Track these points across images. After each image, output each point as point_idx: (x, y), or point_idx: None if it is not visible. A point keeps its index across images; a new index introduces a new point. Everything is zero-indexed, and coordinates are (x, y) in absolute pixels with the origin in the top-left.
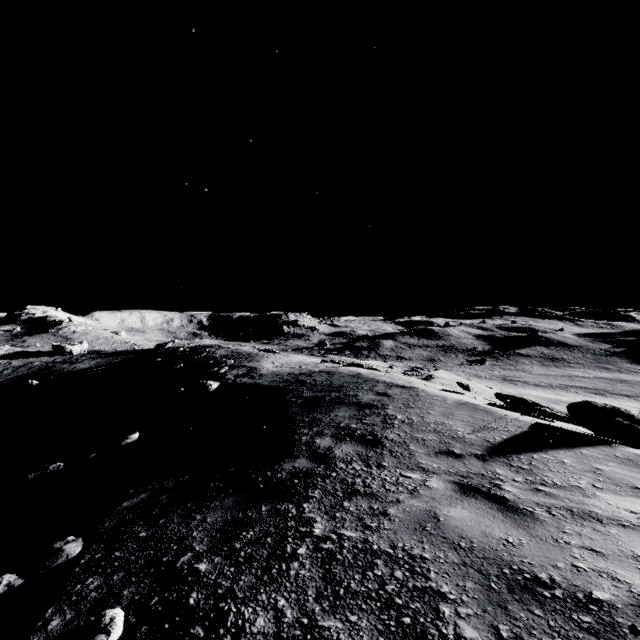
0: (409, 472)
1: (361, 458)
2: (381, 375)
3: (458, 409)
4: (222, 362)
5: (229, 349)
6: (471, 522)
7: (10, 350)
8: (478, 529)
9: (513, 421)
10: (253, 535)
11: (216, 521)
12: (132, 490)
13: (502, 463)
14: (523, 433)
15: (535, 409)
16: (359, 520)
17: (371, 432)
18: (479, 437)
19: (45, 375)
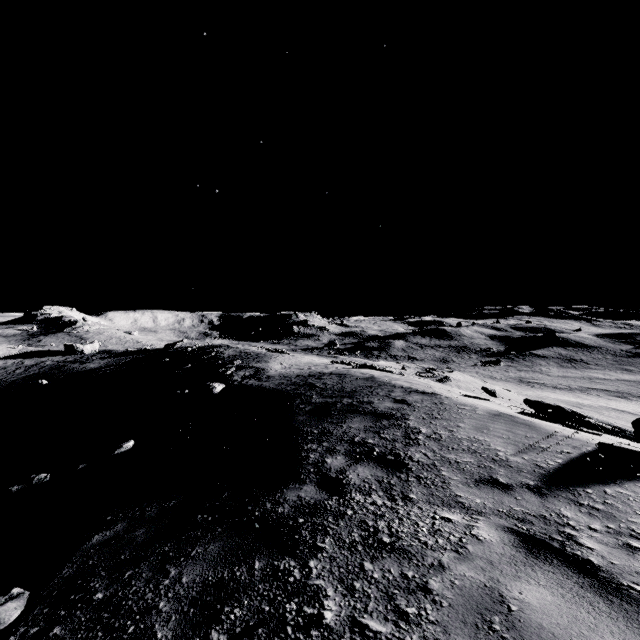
0: (446, 510)
1: (382, 486)
2: (396, 378)
3: (493, 422)
4: (229, 363)
5: (237, 349)
6: (562, 618)
7: (23, 349)
8: (579, 636)
9: (565, 439)
10: (238, 615)
11: (193, 583)
12: (109, 517)
13: (567, 500)
14: (582, 456)
15: (577, 420)
16: (388, 599)
17: (392, 450)
18: (527, 460)
19: (55, 375)
